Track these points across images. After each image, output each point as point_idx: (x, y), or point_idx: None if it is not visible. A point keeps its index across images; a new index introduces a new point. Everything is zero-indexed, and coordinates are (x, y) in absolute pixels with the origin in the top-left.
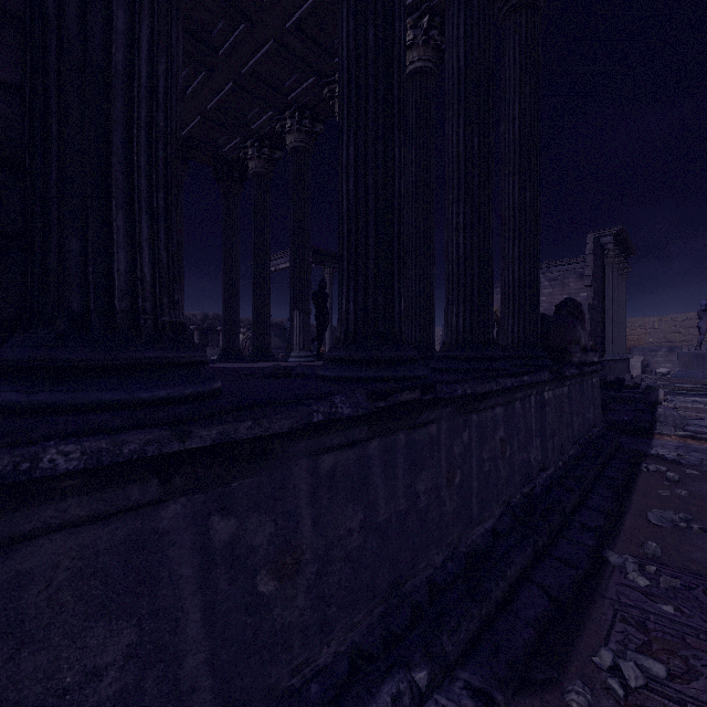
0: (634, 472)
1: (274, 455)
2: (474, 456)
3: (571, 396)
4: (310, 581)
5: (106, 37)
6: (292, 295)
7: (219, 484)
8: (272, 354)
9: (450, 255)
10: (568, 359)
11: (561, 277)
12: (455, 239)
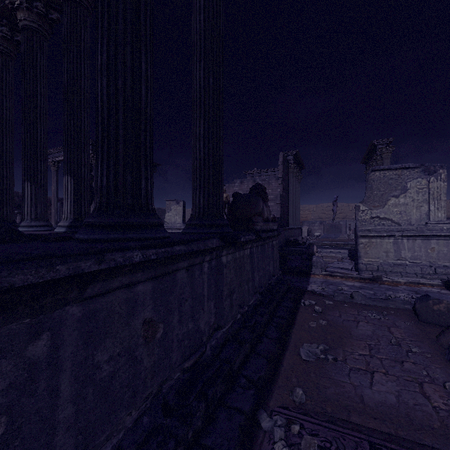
0: (296, 307)
1: None
2: (67, 370)
3: (253, 256)
4: None
5: None
6: (23, 167)
7: None
8: (13, 223)
9: (96, 103)
10: (252, 227)
11: (268, 179)
12: (100, 82)
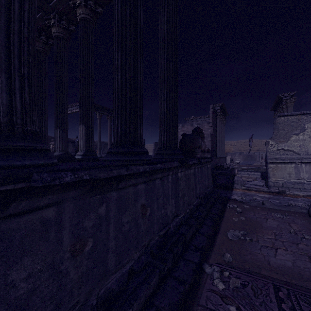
0: (224, 208)
1: None
2: (112, 223)
3: (196, 174)
4: None
5: None
6: (55, 120)
7: None
8: None
9: (114, 86)
10: (194, 155)
11: (201, 123)
12: (116, 75)
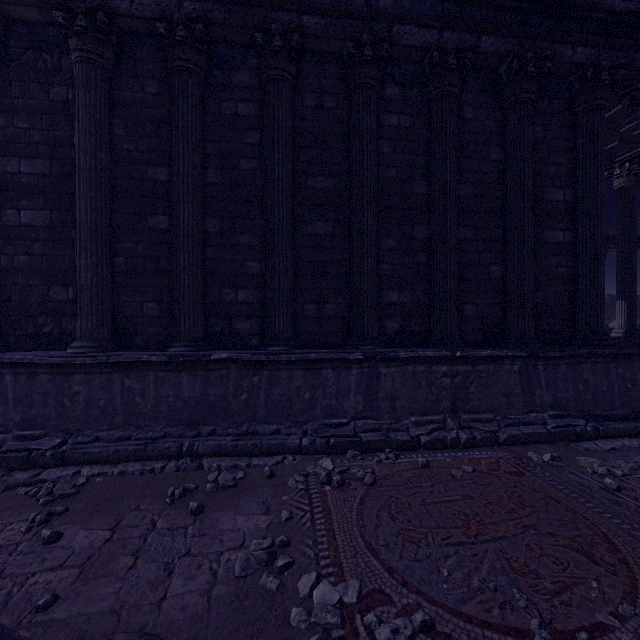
0: None
1: (630, 359)
2: None
3: None
4: (639, 390)
5: (597, 284)
6: None
7: (619, 362)
8: None
9: None
10: None
11: None
12: None
